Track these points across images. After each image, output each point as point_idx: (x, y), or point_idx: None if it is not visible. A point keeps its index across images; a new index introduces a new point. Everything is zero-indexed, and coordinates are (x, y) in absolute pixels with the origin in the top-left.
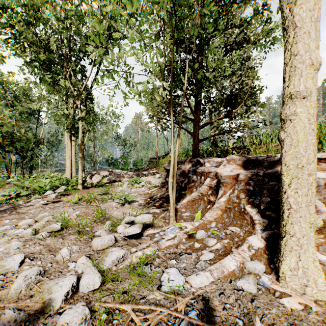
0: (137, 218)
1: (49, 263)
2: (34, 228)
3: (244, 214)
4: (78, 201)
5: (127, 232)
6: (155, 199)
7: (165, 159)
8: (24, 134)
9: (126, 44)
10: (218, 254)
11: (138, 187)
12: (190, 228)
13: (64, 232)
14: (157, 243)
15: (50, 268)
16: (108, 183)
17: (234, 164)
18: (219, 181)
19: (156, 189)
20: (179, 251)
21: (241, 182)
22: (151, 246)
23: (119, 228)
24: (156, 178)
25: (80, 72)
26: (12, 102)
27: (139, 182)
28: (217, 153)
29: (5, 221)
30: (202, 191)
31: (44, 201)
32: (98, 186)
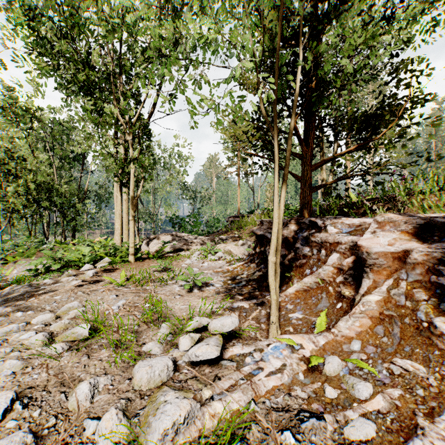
0: (212, 323)
1: (52, 416)
2: (51, 331)
3: (431, 335)
4: (124, 284)
5: (195, 355)
6: (239, 282)
7: (252, 218)
8: (65, 185)
9: (193, 21)
10: (385, 428)
11: (213, 260)
12: (310, 349)
13: (95, 341)
14: (251, 381)
15: (51, 430)
16: (170, 252)
17: (394, 230)
18: (363, 261)
19: (241, 264)
20: (296, 406)
21: (414, 267)
22: (239, 388)
23: (182, 341)
24: (239, 246)
25: (132, 96)
26: (52, 144)
27: (215, 252)
28: (339, 209)
29: (16, 314)
30: (323, 276)
31: (77, 282)
32: (157, 257)
